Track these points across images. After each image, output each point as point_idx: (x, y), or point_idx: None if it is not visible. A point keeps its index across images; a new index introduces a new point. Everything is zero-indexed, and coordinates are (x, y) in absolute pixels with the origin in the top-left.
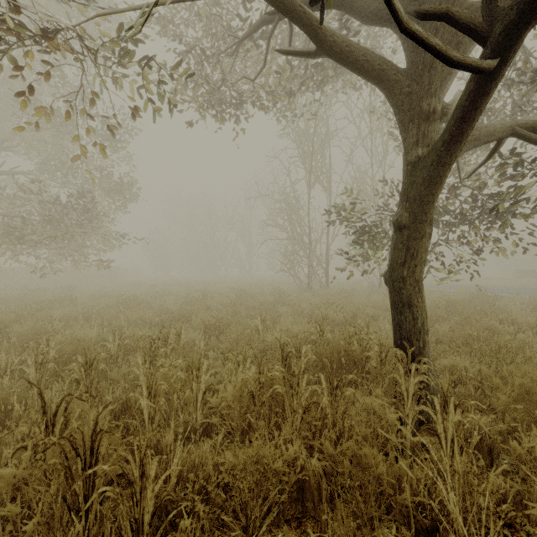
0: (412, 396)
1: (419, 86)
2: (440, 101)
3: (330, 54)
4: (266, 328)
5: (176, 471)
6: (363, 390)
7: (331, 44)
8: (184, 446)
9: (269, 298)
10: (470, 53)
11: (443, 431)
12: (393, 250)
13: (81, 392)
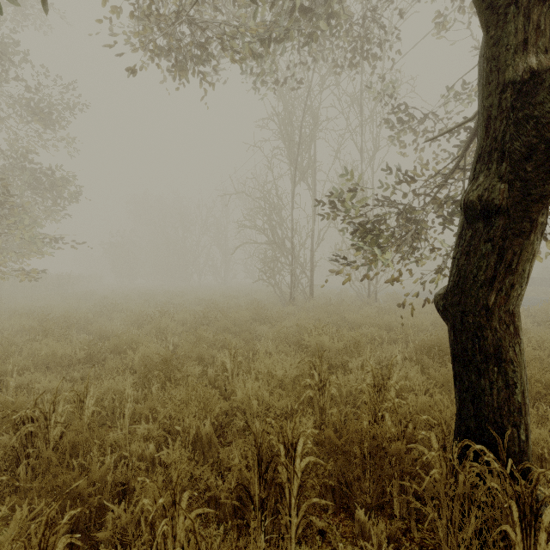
0: None
1: None
2: None
3: None
4: (237, 366)
5: None
6: (402, 501)
7: None
8: None
9: (245, 314)
10: None
11: None
12: (462, 256)
13: None
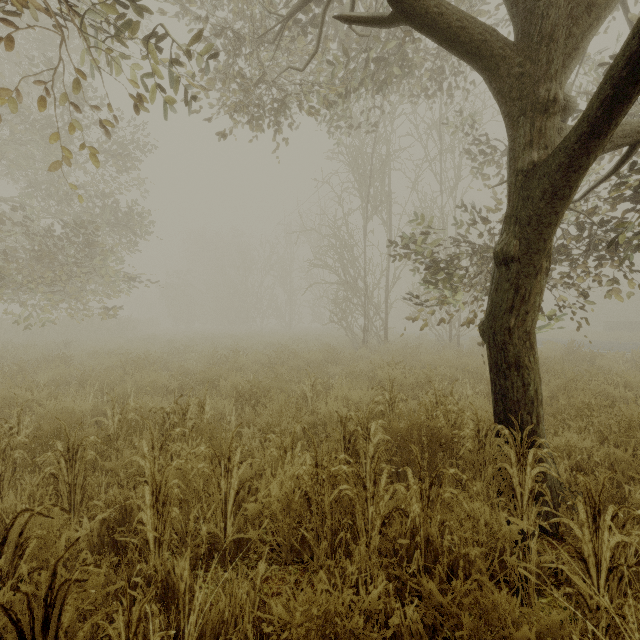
0: (529, 493)
1: (533, 65)
2: (561, 88)
3: (413, 17)
4: (316, 395)
5: (194, 636)
6: (452, 480)
7: (415, 3)
8: (207, 572)
9: (317, 356)
10: (604, 19)
11: (592, 554)
12: (494, 291)
13: (47, 504)
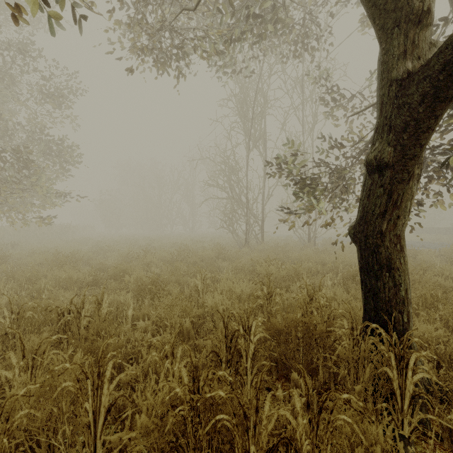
0: (410, 398)
1: None
2: (432, 2)
3: None
4: (206, 287)
5: None
6: (325, 371)
7: None
8: None
9: (210, 253)
10: None
11: None
12: (365, 198)
13: None
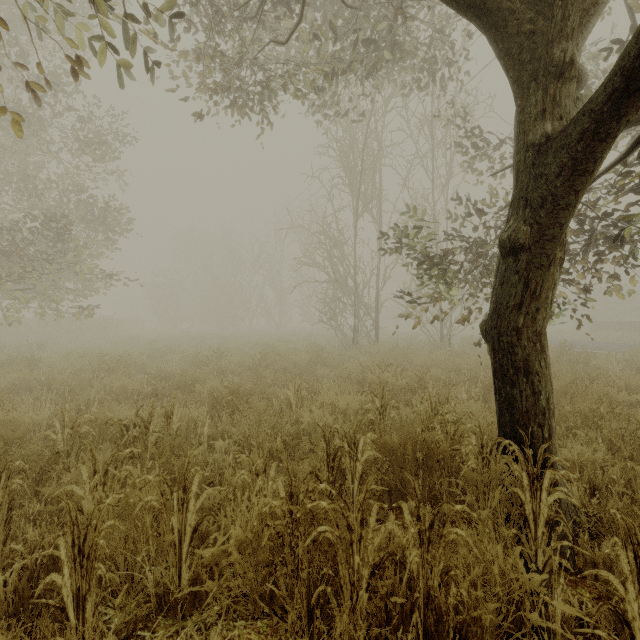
0: (544, 524)
1: (547, 21)
2: (577, 50)
3: None
4: (301, 400)
5: None
6: (450, 500)
7: None
8: (154, 633)
9: (305, 357)
10: None
11: (638, 616)
12: (499, 286)
13: None
